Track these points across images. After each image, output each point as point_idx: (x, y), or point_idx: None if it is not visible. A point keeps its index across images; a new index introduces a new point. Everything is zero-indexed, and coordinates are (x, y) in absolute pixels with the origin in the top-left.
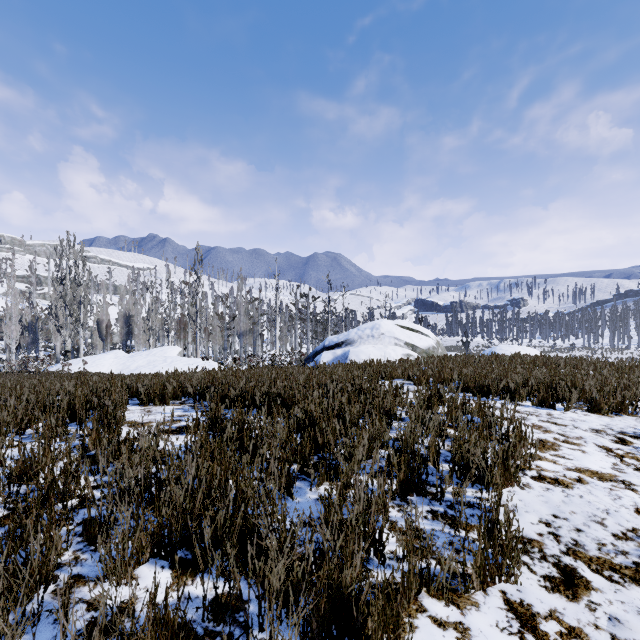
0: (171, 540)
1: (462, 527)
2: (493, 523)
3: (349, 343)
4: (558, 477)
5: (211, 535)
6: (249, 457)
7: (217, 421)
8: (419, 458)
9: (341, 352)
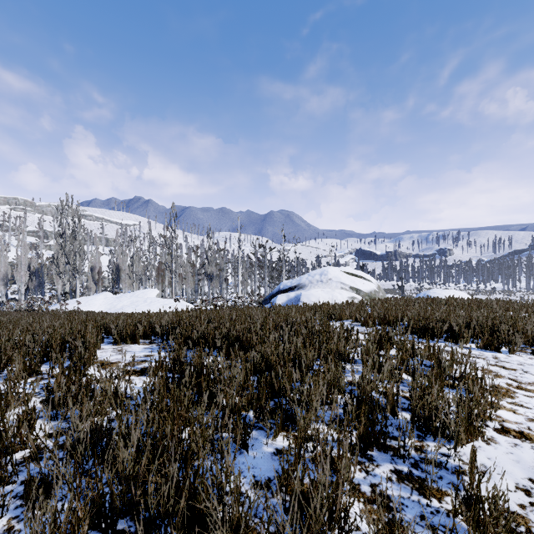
0: (112, 512)
1: (432, 494)
2: (473, 498)
3: (301, 287)
4: (523, 430)
5: (153, 512)
6: (204, 408)
7: (178, 363)
8: (377, 408)
9: (294, 295)
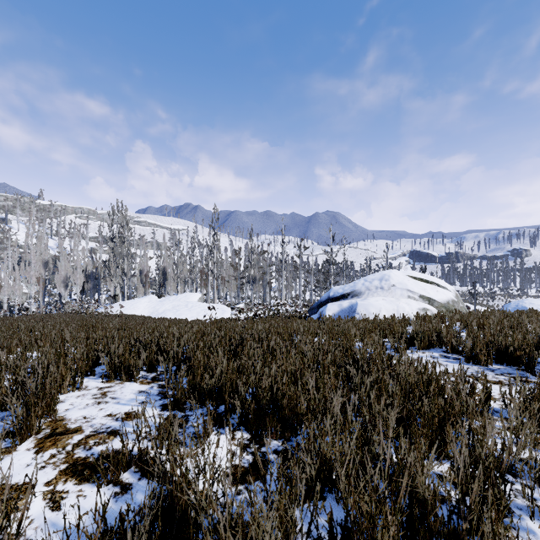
0: None
1: None
2: None
3: (355, 295)
4: None
5: None
6: None
7: (155, 462)
8: None
9: (347, 304)
